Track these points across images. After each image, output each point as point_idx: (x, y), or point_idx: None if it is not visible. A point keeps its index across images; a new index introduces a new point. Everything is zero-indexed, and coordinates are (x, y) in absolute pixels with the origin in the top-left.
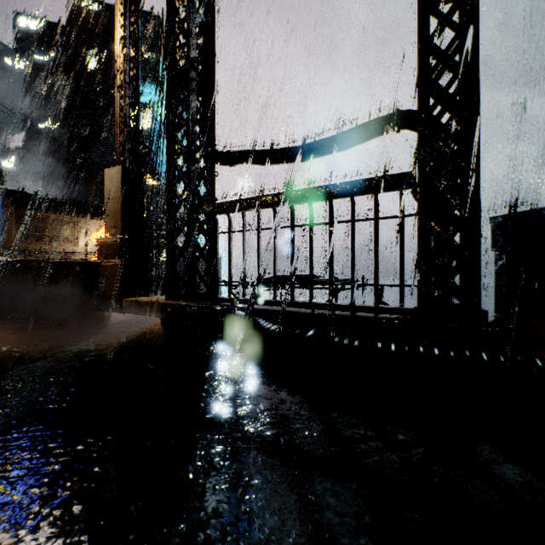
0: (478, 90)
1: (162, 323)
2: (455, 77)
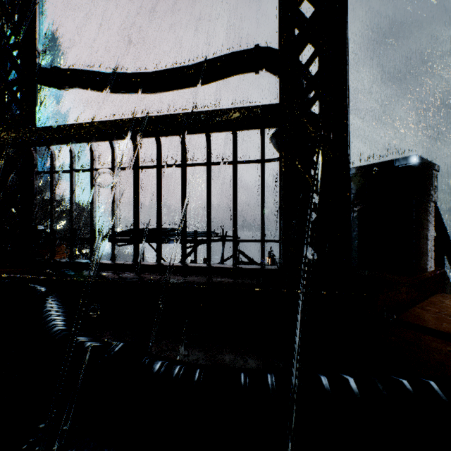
0: (346, 14)
1: None
2: (314, 16)
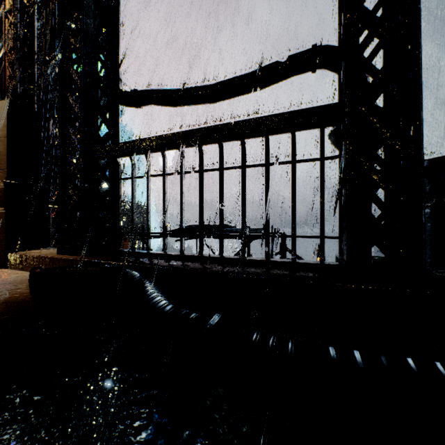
0: (418, 2)
1: (30, 287)
2: (378, 6)
